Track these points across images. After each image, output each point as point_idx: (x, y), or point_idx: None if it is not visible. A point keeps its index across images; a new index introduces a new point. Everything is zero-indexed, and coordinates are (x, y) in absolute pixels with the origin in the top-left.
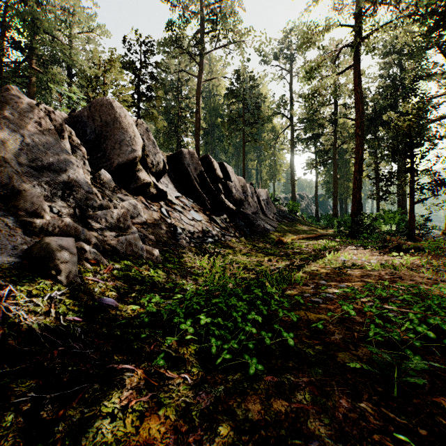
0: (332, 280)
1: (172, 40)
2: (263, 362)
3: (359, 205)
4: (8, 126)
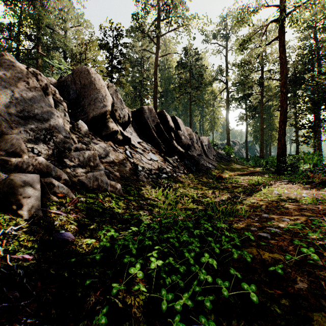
0: (272, 213)
1: (136, 27)
2: (222, 322)
3: (284, 149)
4: (0, 83)
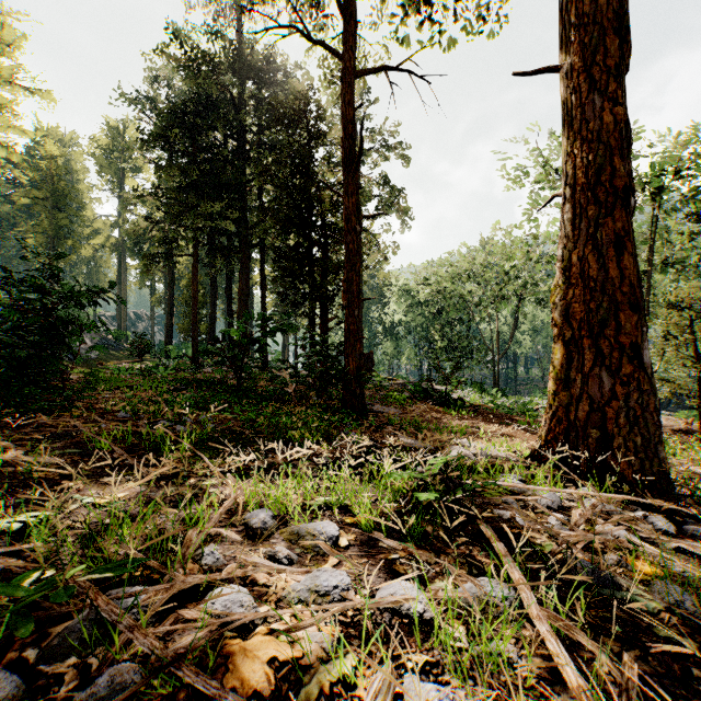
0: None
1: None
2: None
3: (171, 339)
4: None
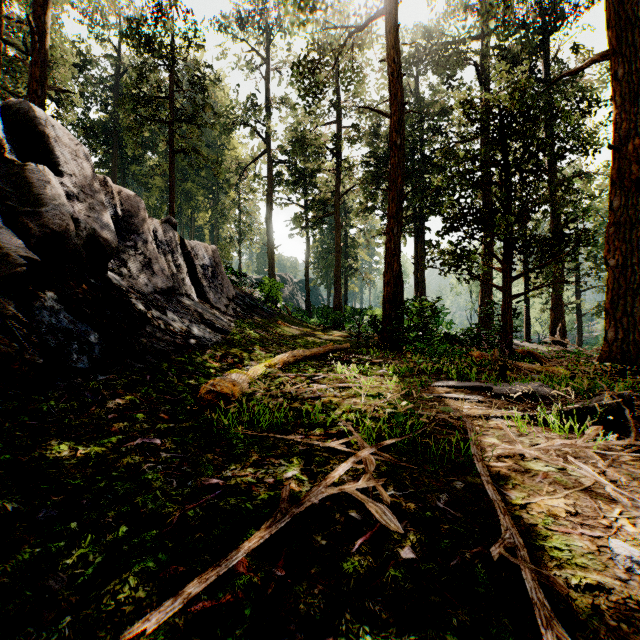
0: None
1: None
2: None
3: (399, 285)
4: None
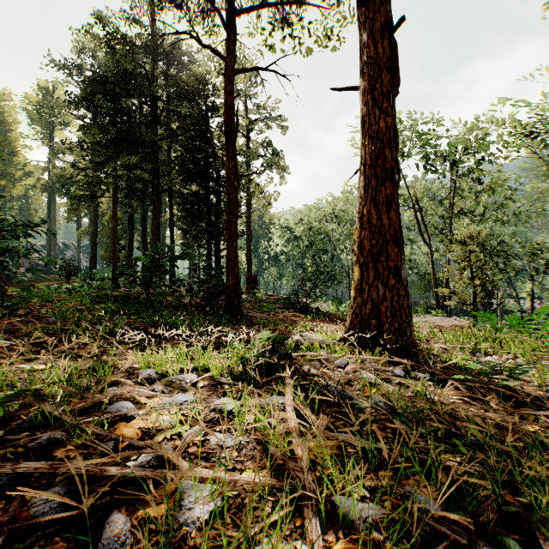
0: None
1: None
2: None
3: (95, 264)
4: None
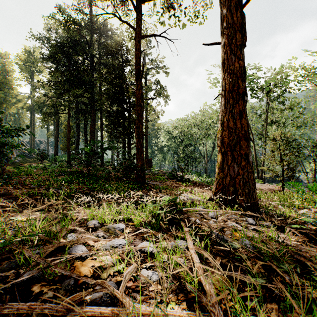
0: None
1: None
2: None
3: (57, 152)
4: None
